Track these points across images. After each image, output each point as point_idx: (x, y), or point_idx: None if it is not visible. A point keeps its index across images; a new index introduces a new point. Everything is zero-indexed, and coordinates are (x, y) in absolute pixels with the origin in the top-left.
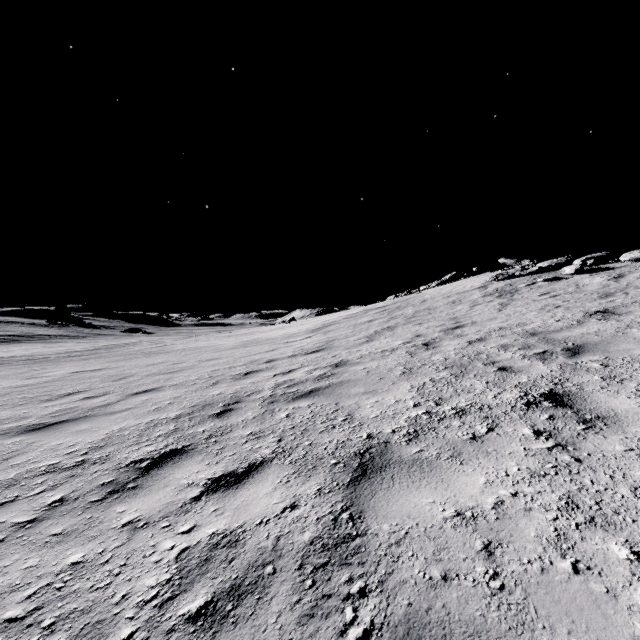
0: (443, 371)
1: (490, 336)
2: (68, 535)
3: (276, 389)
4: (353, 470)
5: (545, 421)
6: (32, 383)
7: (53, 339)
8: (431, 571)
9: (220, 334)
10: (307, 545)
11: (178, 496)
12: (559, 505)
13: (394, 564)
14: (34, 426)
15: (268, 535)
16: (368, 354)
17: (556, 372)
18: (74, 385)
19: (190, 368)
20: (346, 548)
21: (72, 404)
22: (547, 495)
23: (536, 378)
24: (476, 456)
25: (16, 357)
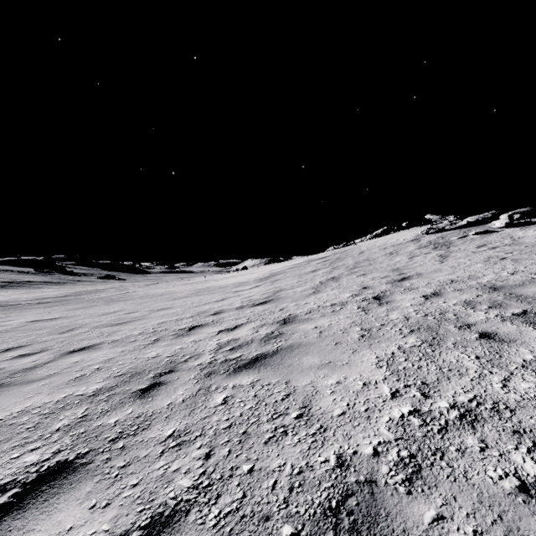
0: (410, 336)
1: (445, 290)
2: None
3: (217, 353)
4: None
5: None
6: None
7: (37, 285)
8: None
9: (179, 282)
10: None
11: None
12: None
13: None
14: None
15: None
16: (317, 308)
17: None
18: (20, 338)
19: (139, 319)
20: None
21: None
22: None
23: None
24: None
25: None
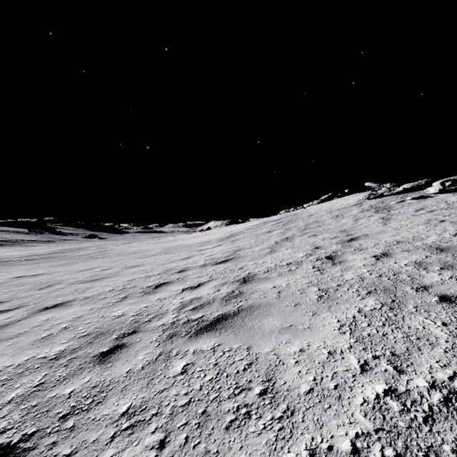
0: (368, 297)
1: (394, 250)
2: None
3: (180, 312)
4: None
5: None
6: None
7: (30, 243)
8: None
9: (151, 241)
10: None
11: None
12: None
13: None
14: None
15: None
16: (274, 267)
17: None
18: (2, 293)
19: (112, 276)
20: None
21: None
22: None
23: None
24: None
25: None
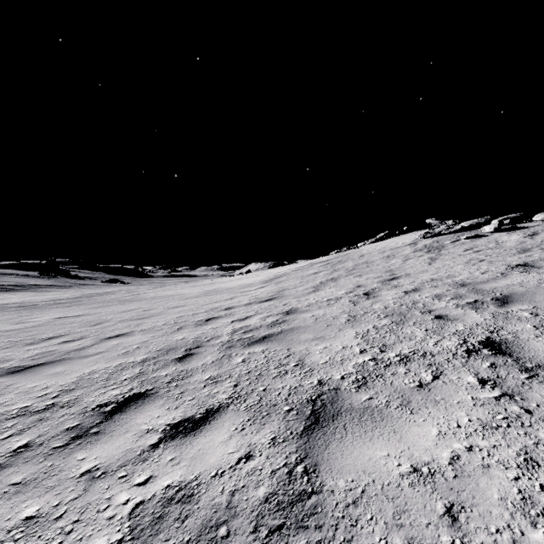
0: (384, 319)
1: (424, 287)
2: (27, 485)
3: (233, 335)
4: (306, 418)
5: (487, 369)
6: (19, 328)
7: (44, 288)
8: (393, 539)
9: (186, 284)
10: (262, 503)
11: (137, 443)
12: (518, 462)
13: (353, 529)
14: (14, 368)
15: (222, 489)
16: (315, 303)
17: (490, 320)
18: (56, 330)
19: (158, 314)
20: (302, 508)
21: (51, 347)
22: (503, 450)
23: (472, 326)
24: (425, 405)
25: (9, 304)
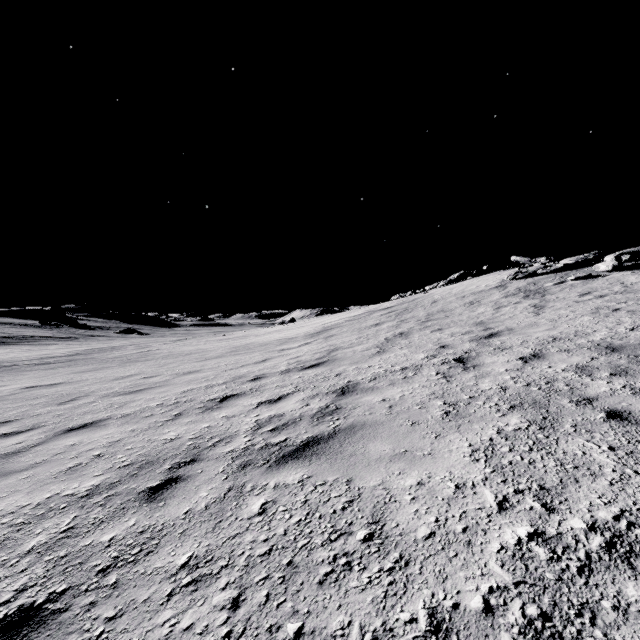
0: (511, 414)
1: (548, 350)
2: None
3: (255, 434)
4: None
5: None
6: None
7: (42, 341)
8: None
9: (212, 337)
10: None
11: None
12: None
13: None
14: None
15: None
16: (384, 373)
17: None
18: (8, 410)
19: (159, 386)
20: None
21: None
22: None
23: None
24: None
25: None
